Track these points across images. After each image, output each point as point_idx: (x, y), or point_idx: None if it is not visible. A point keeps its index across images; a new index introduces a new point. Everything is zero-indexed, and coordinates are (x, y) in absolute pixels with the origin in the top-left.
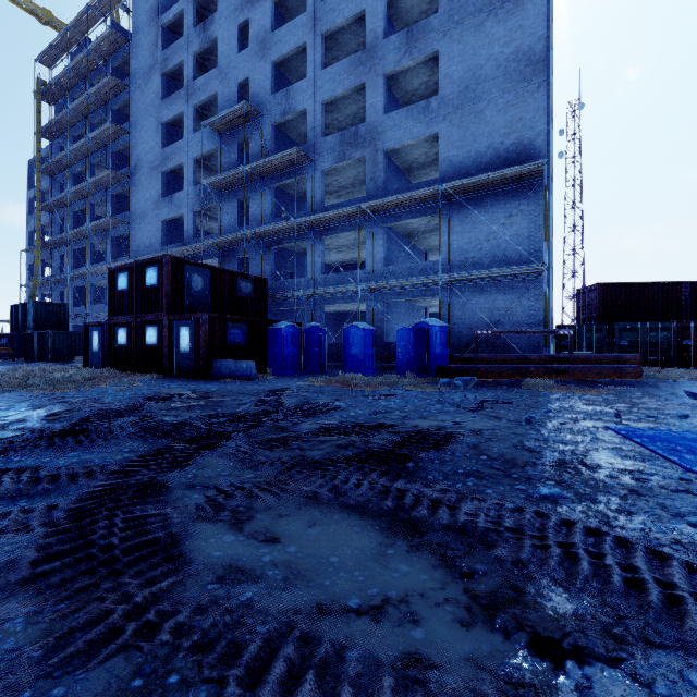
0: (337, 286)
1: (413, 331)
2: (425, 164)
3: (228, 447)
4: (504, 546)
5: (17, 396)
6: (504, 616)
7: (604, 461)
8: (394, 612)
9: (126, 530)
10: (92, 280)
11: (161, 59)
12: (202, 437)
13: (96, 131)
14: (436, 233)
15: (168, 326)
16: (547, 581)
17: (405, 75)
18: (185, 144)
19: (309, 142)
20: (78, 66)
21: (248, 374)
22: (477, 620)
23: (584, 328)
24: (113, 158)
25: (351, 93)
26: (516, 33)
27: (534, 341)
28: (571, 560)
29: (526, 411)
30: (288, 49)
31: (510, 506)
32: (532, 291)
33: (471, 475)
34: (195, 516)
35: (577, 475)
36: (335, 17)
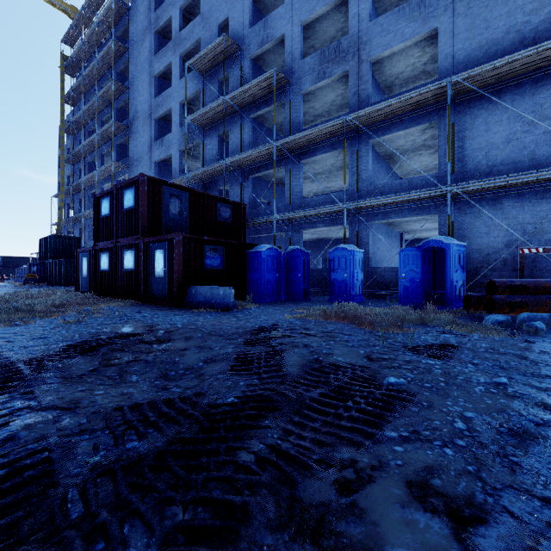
0: (319, 208)
1: (419, 252)
2: (409, 80)
3: None
4: None
5: None
6: None
7: None
8: None
9: None
10: None
11: (154, 19)
12: None
13: (102, 89)
14: (420, 152)
15: (143, 249)
16: None
17: None
18: (173, 90)
19: (287, 66)
20: (91, 39)
21: (225, 302)
22: None
23: None
24: (117, 113)
25: (330, 11)
26: None
27: None
28: None
29: None
30: None
31: None
32: None
33: None
34: None
35: None
36: None
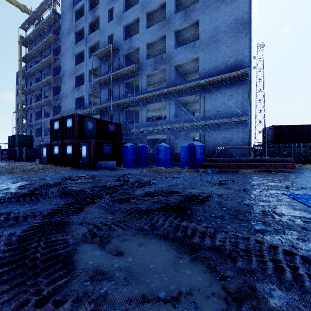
0: (153, 127)
1: (187, 147)
2: (193, 72)
3: (101, 202)
4: (241, 260)
5: (7, 177)
6: (247, 306)
7: (285, 211)
8: (184, 301)
9: (45, 248)
10: (44, 125)
11: (74, 26)
12: (89, 197)
13: (45, 58)
14: (198, 103)
15: (76, 145)
16: (267, 282)
17: (184, 31)
18: (85, 64)
19: (140, 62)
20: (38, 30)
21: (112, 167)
22: (231, 308)
23: (266, 146)
24: (53, 70)
25: (159, 39)
26: (235, 10)
27: (243, 152)
28: (279, 270)
29: (242, 185)
30: (130, 20)
31: (240, 236)
32: (242, 129)
33: (218, 217)
34: (81, 240)
35: (272, 218)
36: (152, 5)
